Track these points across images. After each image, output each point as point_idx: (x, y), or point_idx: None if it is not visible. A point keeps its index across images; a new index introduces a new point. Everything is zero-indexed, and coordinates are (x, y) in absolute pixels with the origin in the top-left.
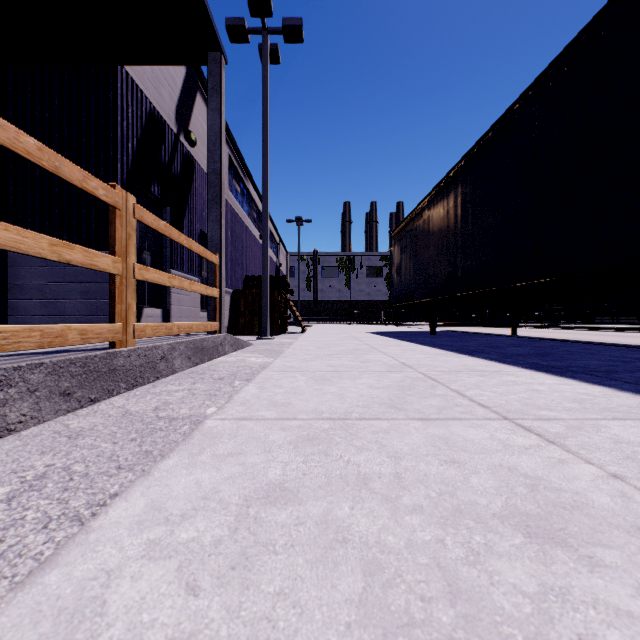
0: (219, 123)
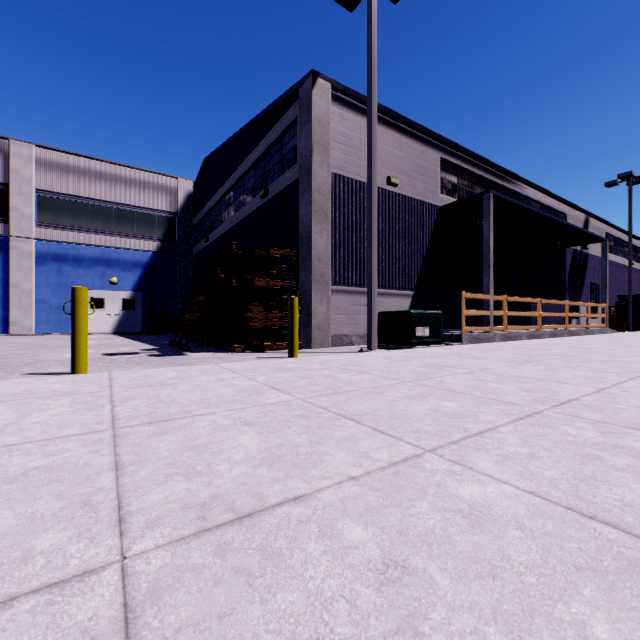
0: (605, 263)
